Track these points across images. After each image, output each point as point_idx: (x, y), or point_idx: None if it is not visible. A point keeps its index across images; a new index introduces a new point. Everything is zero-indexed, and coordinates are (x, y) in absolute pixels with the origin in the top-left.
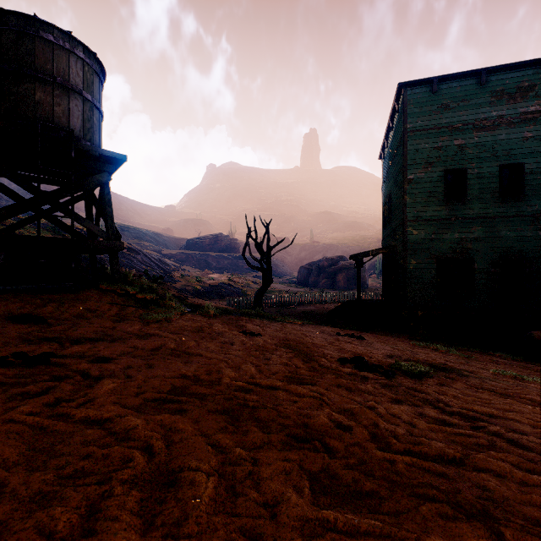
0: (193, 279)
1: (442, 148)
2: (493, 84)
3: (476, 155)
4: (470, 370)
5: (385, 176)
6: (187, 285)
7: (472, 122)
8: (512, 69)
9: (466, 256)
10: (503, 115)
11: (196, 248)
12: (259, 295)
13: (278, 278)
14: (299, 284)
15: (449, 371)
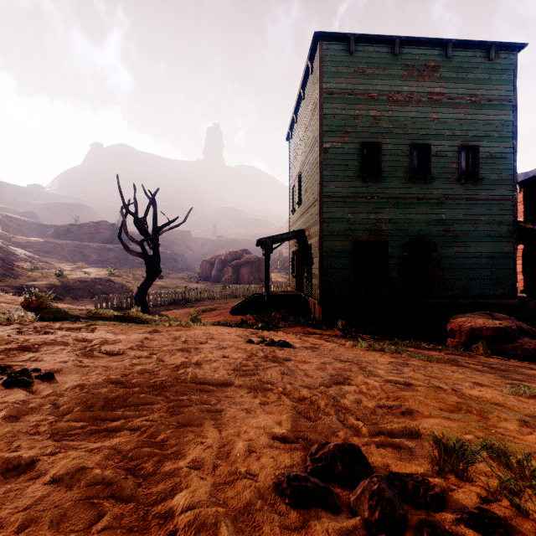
0: (50, 272)
1: (358, 117)
2: (405, 56)
3: (390, 130)
4: (487, 397)
5: (293, 156)
6: (38, 280)
7: (386, 94)
8: (421, 45)
9: (381, 239)
10: (413, 91)
11: (69, 236)
12: (142, 290)
13: (177, 273)
14: (201, 279)
15: (490, 417)
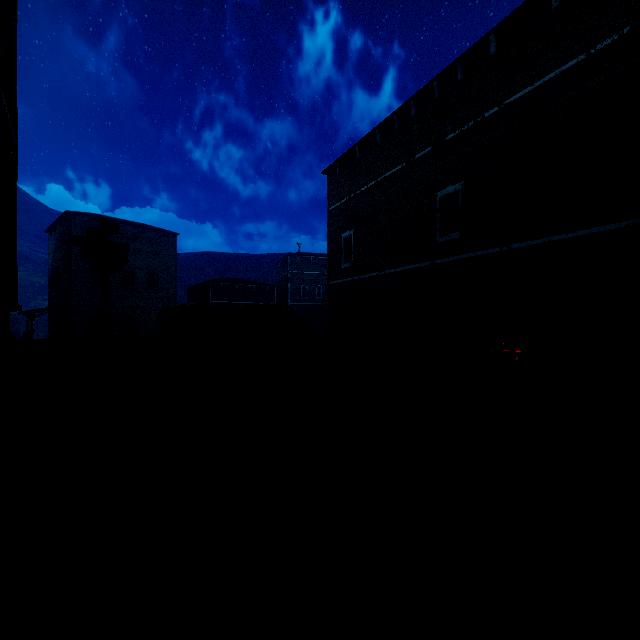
0: None
1: None
2: (121, 229)
3: None
4: None
5: (53, 250)
6: None
7: None
8: (130, 225)
9: None
10: None
11: None
12: None
13: None
14: None
15: None
